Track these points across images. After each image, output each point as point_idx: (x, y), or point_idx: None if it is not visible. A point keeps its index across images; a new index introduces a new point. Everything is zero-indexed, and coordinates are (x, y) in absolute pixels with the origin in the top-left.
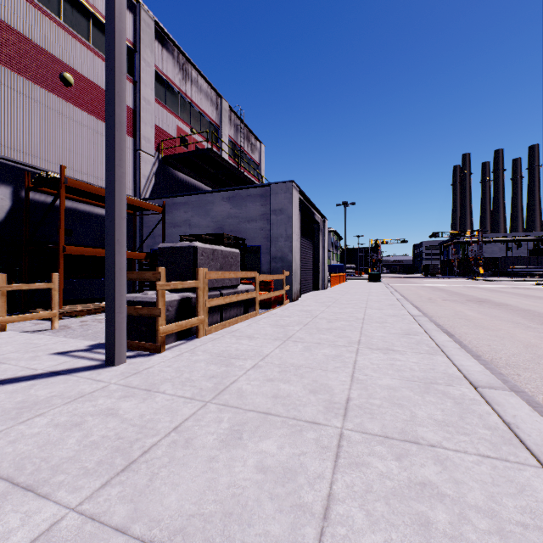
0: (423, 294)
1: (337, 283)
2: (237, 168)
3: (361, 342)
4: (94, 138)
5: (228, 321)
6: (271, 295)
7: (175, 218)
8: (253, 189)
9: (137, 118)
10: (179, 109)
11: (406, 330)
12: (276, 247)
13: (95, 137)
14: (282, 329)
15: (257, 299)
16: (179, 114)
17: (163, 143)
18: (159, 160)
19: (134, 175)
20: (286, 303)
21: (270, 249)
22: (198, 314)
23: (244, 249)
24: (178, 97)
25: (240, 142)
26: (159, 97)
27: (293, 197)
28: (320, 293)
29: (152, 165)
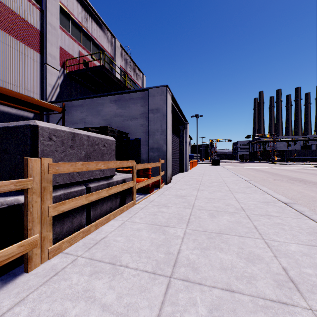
0: (254, 175)
1: (193, 166)
2: (125, 84)
3: (294, 280)
4: (0, 47)
5: (94, 224)
6: (148, 182)
7: (73, 117)
8: (134, 93)
9: (44, 38)
10: (81, 40)
11: (315, 234)
12: (153, 139)
13: (1, 46)
14: (162, 235)
15: (134, 188)
16: (81, 43)
17: (67, 62)
18: (64, 75)
19: (41, 83)
20: (161, 186)
21: (148, 141)
22: (28, 232)
23: (127, 141)
24: (81, 31)
25: (128, 71)
26: (64, 27)
27: (167, 99)
28: (185, 174)
29: (57, 77)
